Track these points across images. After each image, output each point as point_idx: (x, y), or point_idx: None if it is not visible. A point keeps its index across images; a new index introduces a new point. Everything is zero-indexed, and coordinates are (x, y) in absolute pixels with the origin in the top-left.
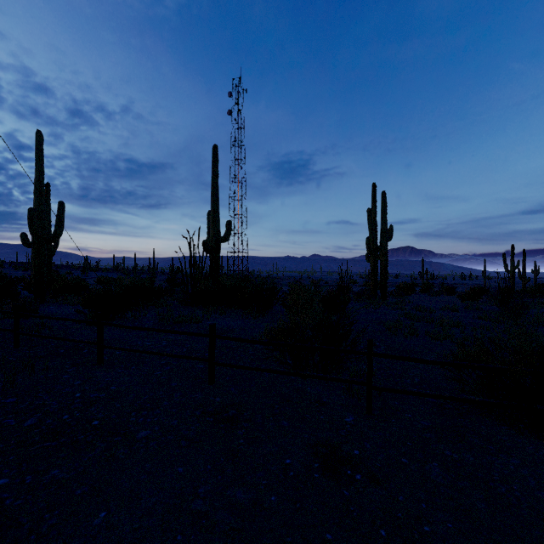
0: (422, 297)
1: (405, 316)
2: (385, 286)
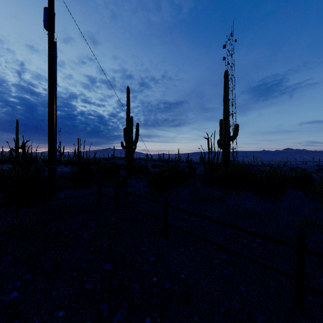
0: None
1: None
2: None
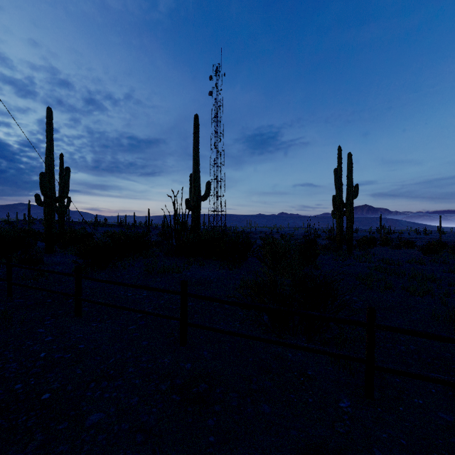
0: (385, 250)
1: (374, 269)
2: (351, 240)
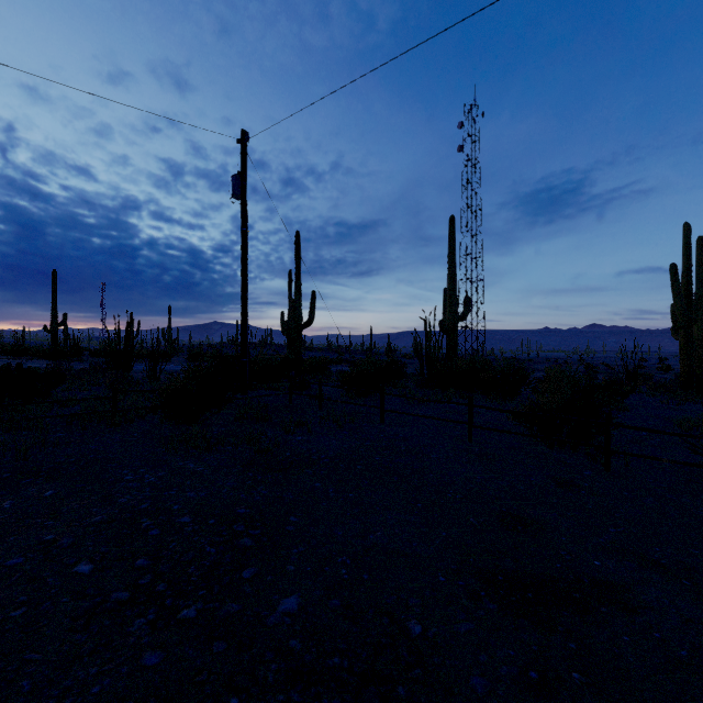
0: None
1: None
2: (702, 375)
